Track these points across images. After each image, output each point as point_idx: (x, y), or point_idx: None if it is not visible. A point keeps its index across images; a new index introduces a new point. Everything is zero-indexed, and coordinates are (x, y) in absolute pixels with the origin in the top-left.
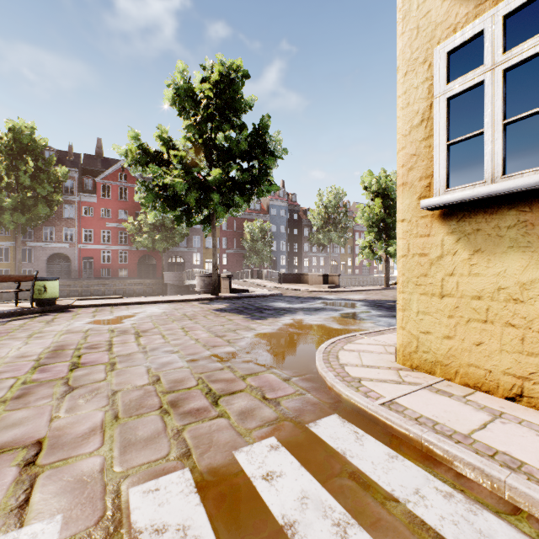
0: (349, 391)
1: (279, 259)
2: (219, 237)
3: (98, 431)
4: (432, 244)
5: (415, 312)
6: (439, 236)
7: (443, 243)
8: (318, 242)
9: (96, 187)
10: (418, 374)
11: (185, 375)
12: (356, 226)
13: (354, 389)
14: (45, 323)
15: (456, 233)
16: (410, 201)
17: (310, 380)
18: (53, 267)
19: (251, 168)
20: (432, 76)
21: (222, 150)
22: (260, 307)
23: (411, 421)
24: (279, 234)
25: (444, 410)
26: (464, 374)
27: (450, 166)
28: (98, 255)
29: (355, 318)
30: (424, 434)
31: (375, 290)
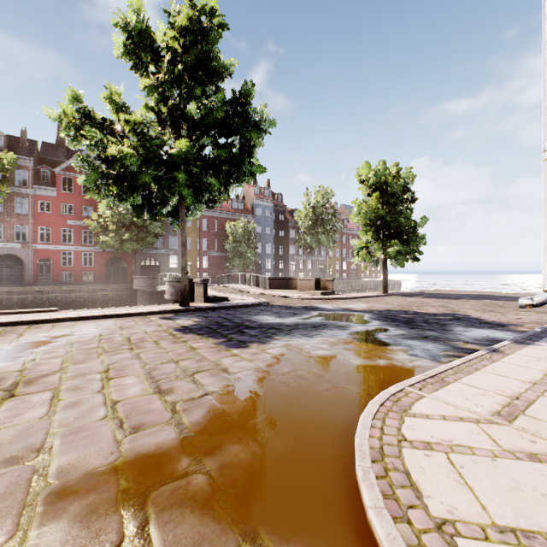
0: None
1: (264, 263)
2: (199, 239)
3: None
4: None
5: None
6: None
7: None
8: (306, 245)
9: (55, 179)
10: None
11: None
12: (344, 228)
13: None
14: None
15: None
16: None
17: None
18: (1, 270)
19: (230, 144)
20: None
21: (193, 120)
22: (240, 324)
23: None
24: (264, 236)
25: None
26: None
27: None
28: (58, 257)
29: (375, 342)
30: None
31: (374, 297)
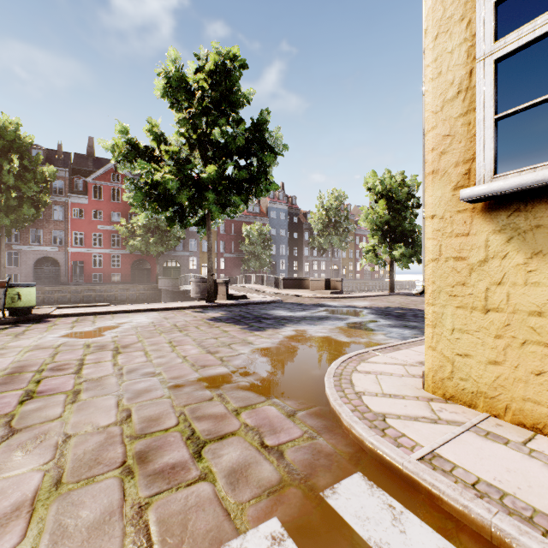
0: (373, 436)
1: (278, 264)
2: (216, 241)
3: (24, 510)
4: (472, 245)
5: (449, 329)
6: (482, 235)
7: (488, 244)
8: (319, 246)
9: (87, 188)
10: (454, 407)
11: (164, 408)
12: (357, 229)
13: (379, 432)
14: (13, 337)
15: (507, 231)
16: (442, 193)
17: (320, 415)
18: (41, 272)
19: (249, 165)
20: (472, 35)
21: (218, 146)
22: (259, 316)
23: (469, 492)
24: (278, 238)
25: (506, 468)
26: (518, 410)
27: (498, 146)
28: (89, 259)
29: (364, 329)
30: (494, 517)
31: (379, 296)
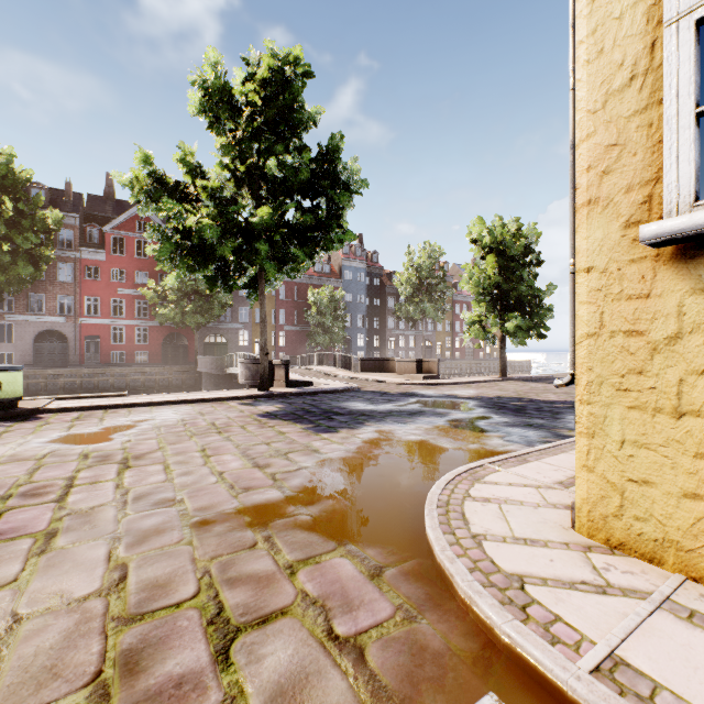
0: (510, 623)
1: (355, 339)
2: (274, 309)
3: None
4: (656, 313)
5: (617, 440)
6: (672, 296)
7: (682, 311)
8: (407, 317)
9: (104, 239)
10: (627, 562)
11: (179, 564)
12: (457, 295)
13: (518, 613)
14: None
15: None
16: (605, 233)
17: (420, 574)
18: (43, 349)
19: (316, 207)
20: None
21: (274, 181)
22: (328, 410)
23: None
24: (355, 305)
25: None
26: None
27: (701, 157)
28: (107, 333)
29: (472, 429)
30: None
31: (487, 382)
